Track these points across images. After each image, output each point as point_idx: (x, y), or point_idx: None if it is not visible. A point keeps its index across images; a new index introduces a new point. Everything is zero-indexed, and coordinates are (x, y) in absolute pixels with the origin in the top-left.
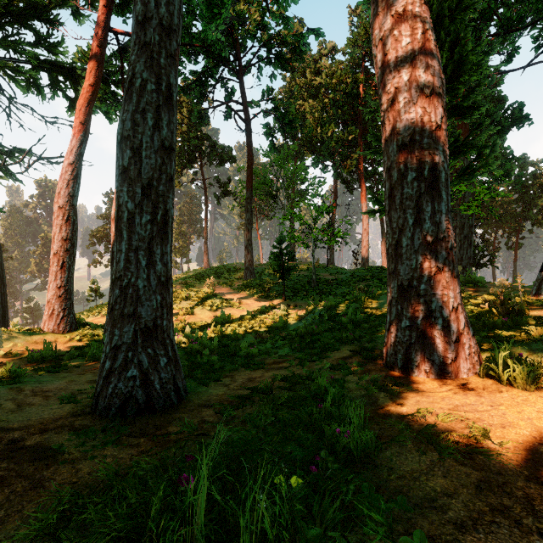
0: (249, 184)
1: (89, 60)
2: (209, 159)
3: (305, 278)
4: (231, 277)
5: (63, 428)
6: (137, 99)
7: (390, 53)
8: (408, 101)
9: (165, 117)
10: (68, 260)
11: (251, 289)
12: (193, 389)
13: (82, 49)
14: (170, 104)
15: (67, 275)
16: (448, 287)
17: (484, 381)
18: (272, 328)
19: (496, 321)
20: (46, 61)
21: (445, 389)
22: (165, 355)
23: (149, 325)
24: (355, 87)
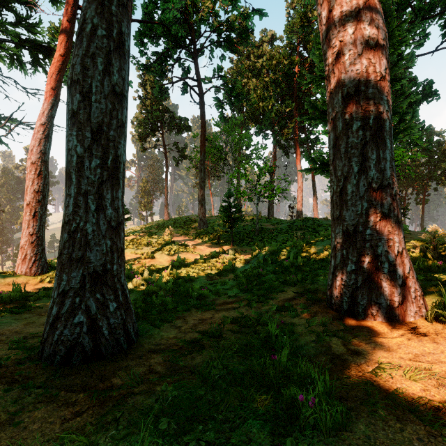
0: (202, 148)
1: (60, 33)
2: (168, 127)
3: (249, 228)
4: (187, 226)
5: (0, 379)
6: (87, 44)
7: (335, 9)
8: (353, 53)
9: (116, 63)
10: (39, 210)
11: (204, 237)
12: (145, 332)
13: (55, 25)
14: (122, 52)
15: (39, 223)
16: (393, 232)
17: (433, 325)
18: (222, 271)
19: (431, 264)
20: (27, 40)
21: (397, 333)
22: (115, 300)
23: (98, 270)
24: (291, 68)
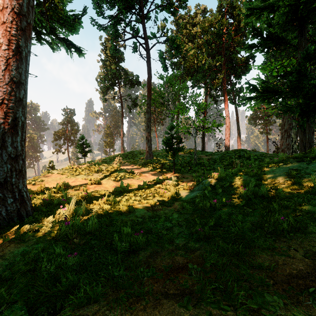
0: (148, 94)
1: None
2: (123, 82)
3: (188, 158)
4: (136, 158)
5: None
6: None
7: None
8: None
9: None
10: None
11: (149, 165)
12: None
13: None
14: None
15: None
16: None
17: None
18: (165, 198)
19: None
20: None
21: None
22: None
23: None
24: (221, 28)
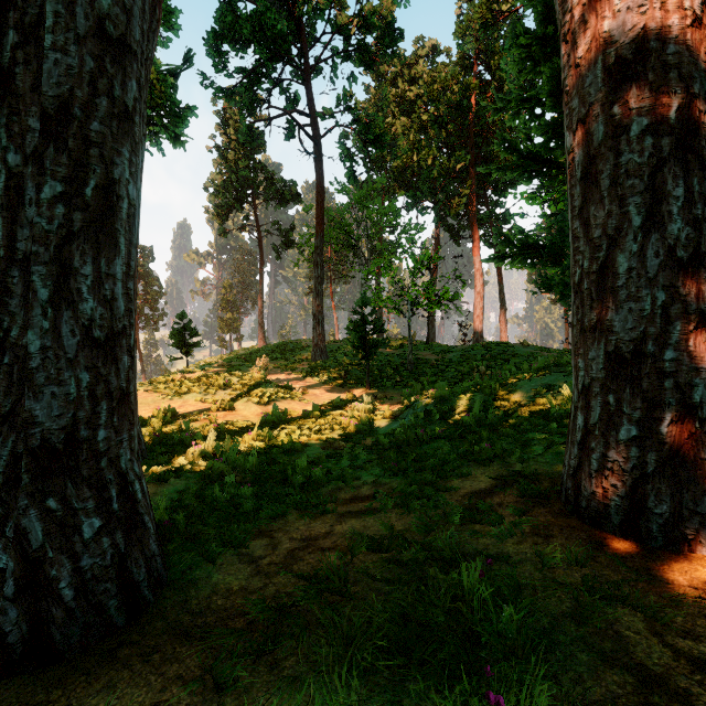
0: (318, 228)
1: None
2: (264, 196)
3: (397, 359)
4: (294, 357)
5: None
6: None
7: None
8: None
9: None
10: None
11: (321, 374)
12: (182, 573)
13: None
14: None
15: None
16: None
17: None
18: (351, 432)
19: None
20: None
21: None
22: (99, 511)
23: (55, 440)
24: (465, 96)
